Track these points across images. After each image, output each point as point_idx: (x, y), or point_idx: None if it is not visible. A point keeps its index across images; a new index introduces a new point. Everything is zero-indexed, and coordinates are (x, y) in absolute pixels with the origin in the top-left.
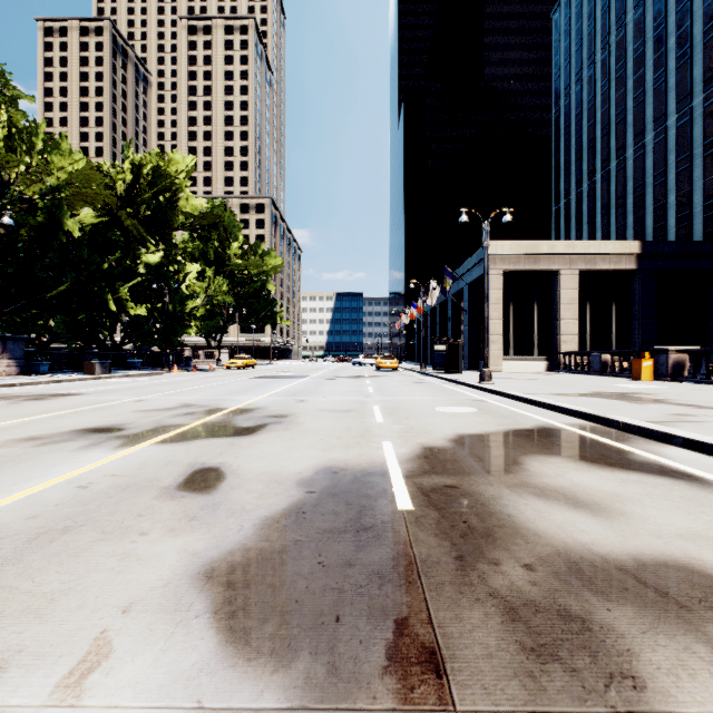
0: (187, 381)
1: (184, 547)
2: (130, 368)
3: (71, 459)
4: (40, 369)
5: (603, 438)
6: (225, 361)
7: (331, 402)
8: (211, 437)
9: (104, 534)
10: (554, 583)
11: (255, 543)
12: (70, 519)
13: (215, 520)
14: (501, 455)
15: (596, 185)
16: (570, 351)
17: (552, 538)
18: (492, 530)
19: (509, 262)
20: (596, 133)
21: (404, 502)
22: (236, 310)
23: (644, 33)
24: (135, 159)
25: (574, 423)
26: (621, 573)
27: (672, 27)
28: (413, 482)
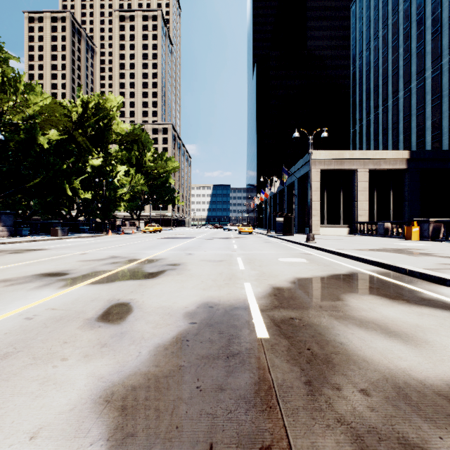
0: (117, 241)
1: (93, 372)
2: (81, 232)
3: (27, 296)
4: (23, 233)
5: (396, 280)
6: (142, 228)
7: (209, 255)
8: (126, 279)
9: (34, 359)
10: (388, 408)
11: (148, 368)
12: (12, 346)
13: (120, 347)
14: (328, 293)
15: (379, 115)
16: (364, 221)
17: (377, 364)
18: (331, 357)
19: (324, 164)
20: (379, 82)
21: (262, 332)
22: (150, 195)
23: (410, 18)
24: (84, 98)
25: (374, 270)
26: (440, 398)
27: (428, 13)
28: (267, 315)
